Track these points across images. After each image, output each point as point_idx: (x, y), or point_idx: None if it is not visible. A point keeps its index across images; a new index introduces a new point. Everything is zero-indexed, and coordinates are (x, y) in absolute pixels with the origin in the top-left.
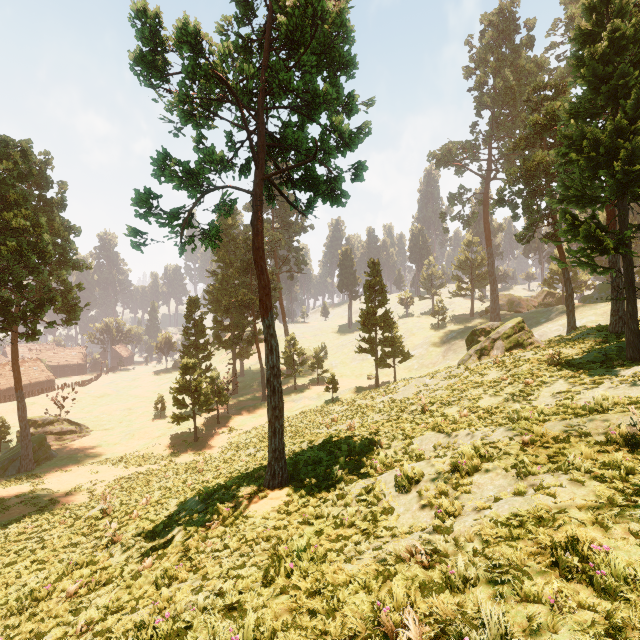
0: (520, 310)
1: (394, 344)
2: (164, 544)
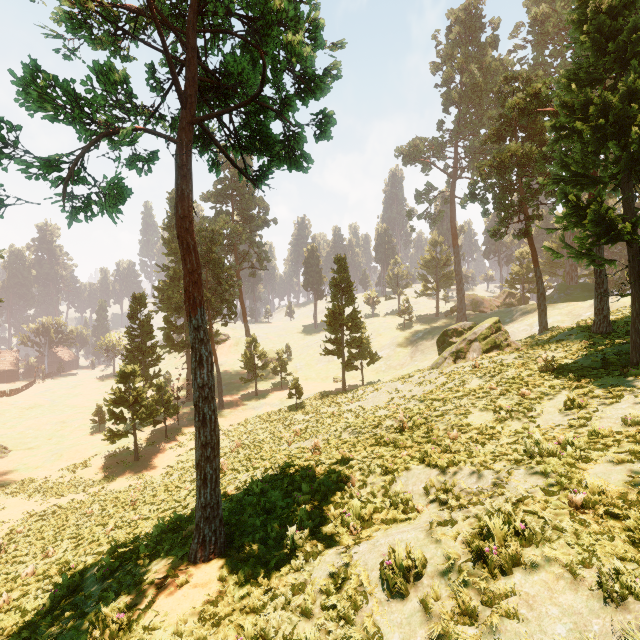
0: (484, 310)
1: (362, 345)
2: None
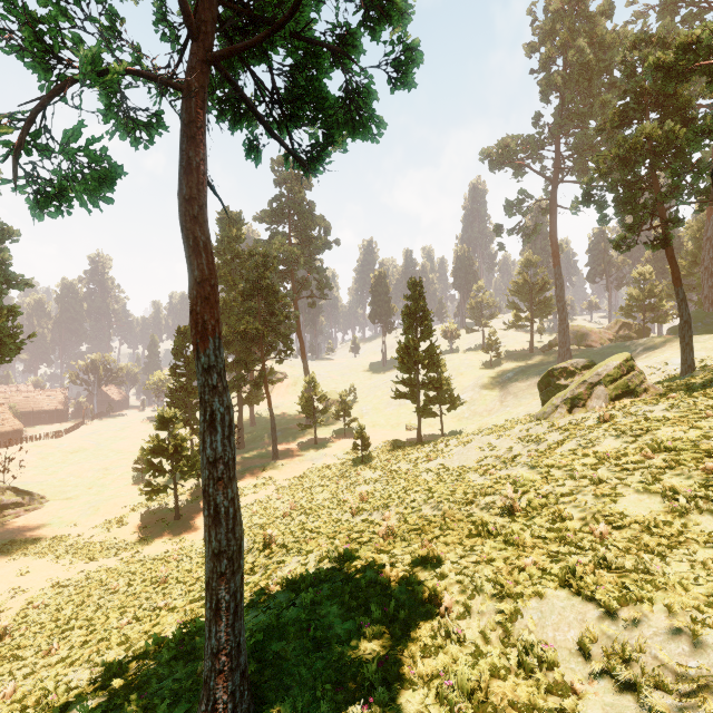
0: (592, 344)
1: (441, 387)
2: None
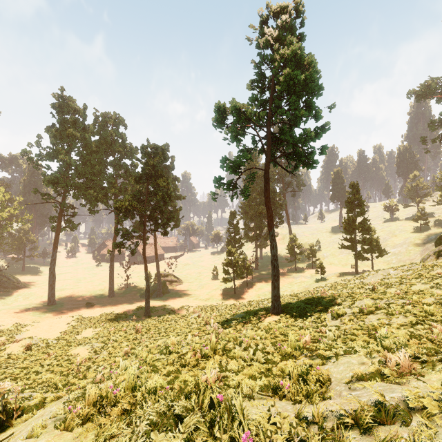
0: None
1: (371, 243)
2: (227, 326)
